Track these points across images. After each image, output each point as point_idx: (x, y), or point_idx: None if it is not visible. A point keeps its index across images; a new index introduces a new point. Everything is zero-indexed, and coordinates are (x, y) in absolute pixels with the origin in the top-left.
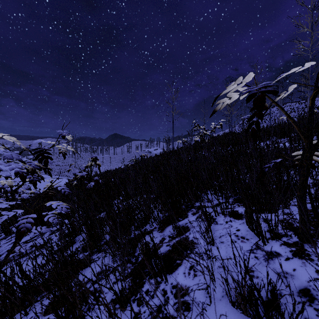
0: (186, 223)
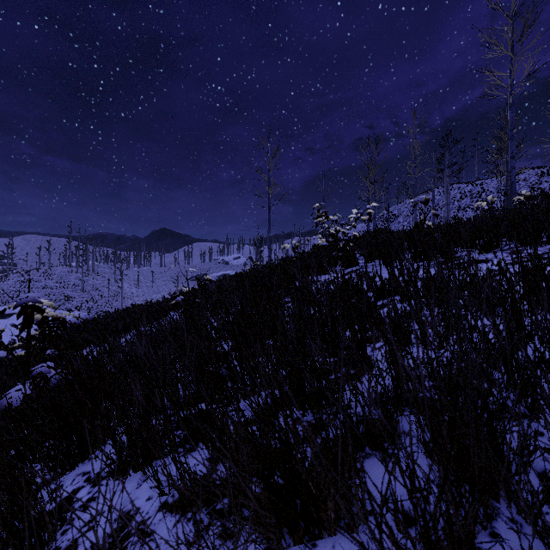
0: None
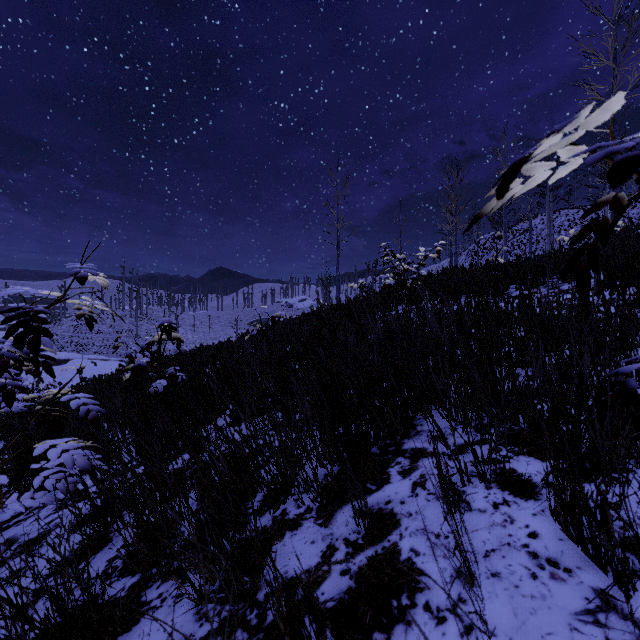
0: (388, 500)
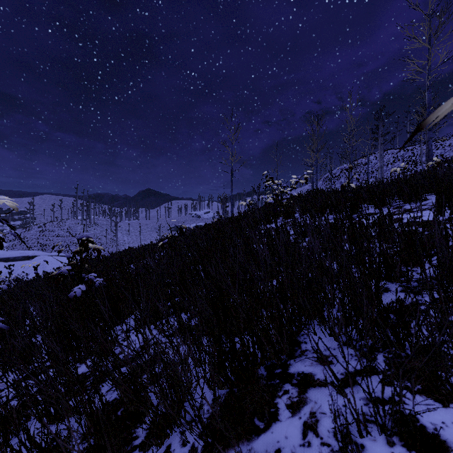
0: (277, 447)
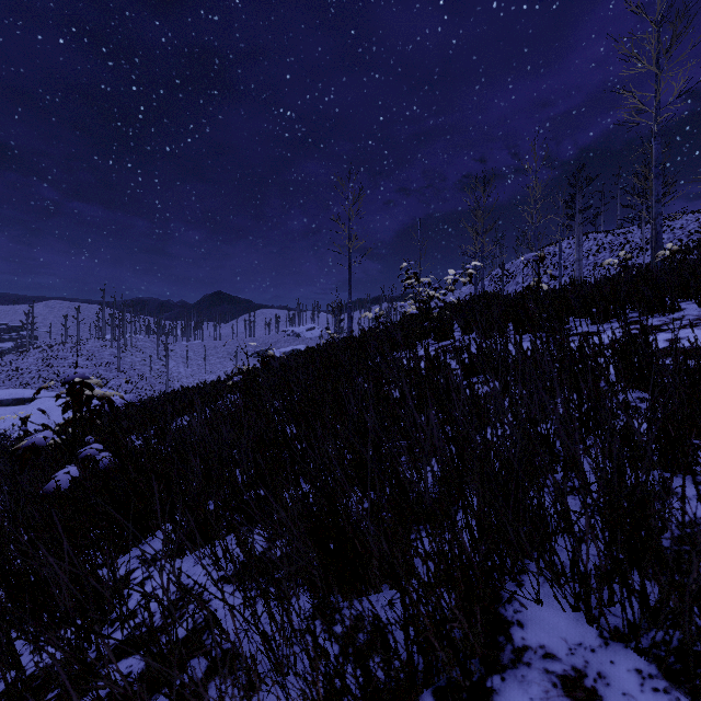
0: None
